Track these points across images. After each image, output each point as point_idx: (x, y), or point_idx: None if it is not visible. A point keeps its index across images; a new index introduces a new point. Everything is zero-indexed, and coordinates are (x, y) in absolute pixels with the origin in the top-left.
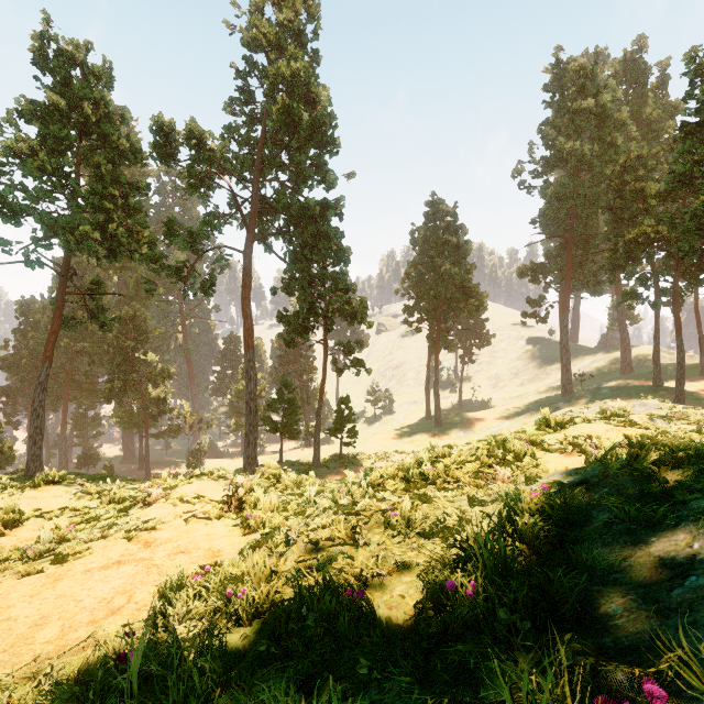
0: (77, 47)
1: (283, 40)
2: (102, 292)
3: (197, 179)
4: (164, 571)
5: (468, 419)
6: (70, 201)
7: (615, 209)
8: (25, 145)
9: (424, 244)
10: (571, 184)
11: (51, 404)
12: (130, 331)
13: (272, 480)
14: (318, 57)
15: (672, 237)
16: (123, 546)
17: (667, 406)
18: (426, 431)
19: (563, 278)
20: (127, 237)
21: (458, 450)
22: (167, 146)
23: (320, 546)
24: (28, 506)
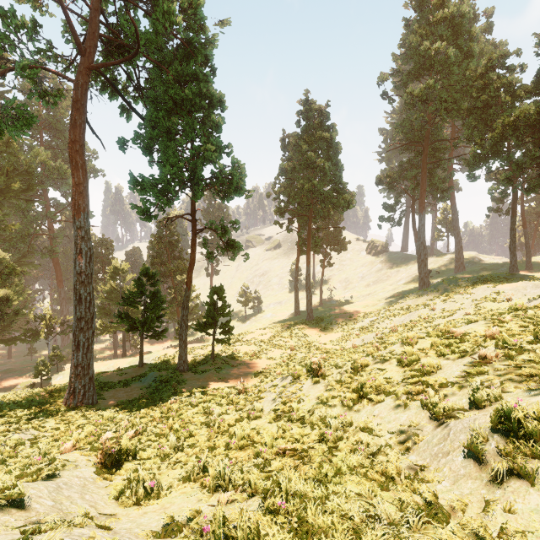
0: None
1: None
2: None
3: None
4: None
5: (336, 313)
6: None
7: (477, 108)
8: None
9: (296, 143)
10: (437, 84)
11: None
12: None
13: None
14: None
15: None
16: None
17: None
18: (300, 325)
19: (417, 185)
20: None
21: None
22: None
23: None
24: None
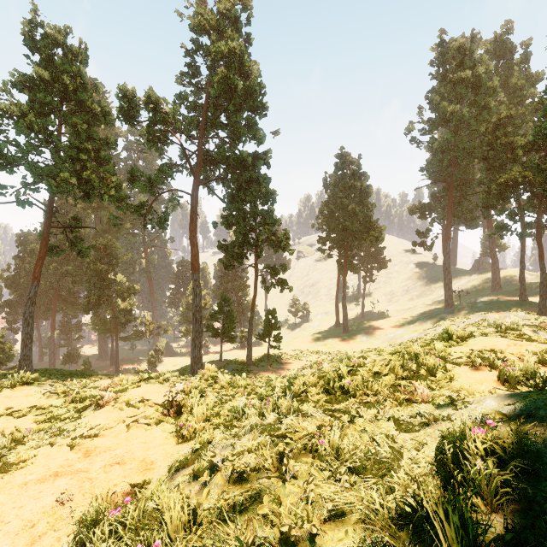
0: (59, 32)
1: (222, 25)
2: (80, 226)
3: (154, 136)
4: (96, 486)
5: (369, 327)
6: (54, 154)
7: (488, 159)
8: (16, 108)
9: (334, 188)
10: (452, 139)
11: (42, 314)
12: (103, 257)
13: (210, 381)
14: (250, 39)
15: (536, 180)
16: (65, 454)
17: (532, 317)
18: (336, 336)
19: (446, 215)
20: (98, 182)
21: (371, 361)
22: (130, 110)
23: (245, 476)
24: (2, 405)
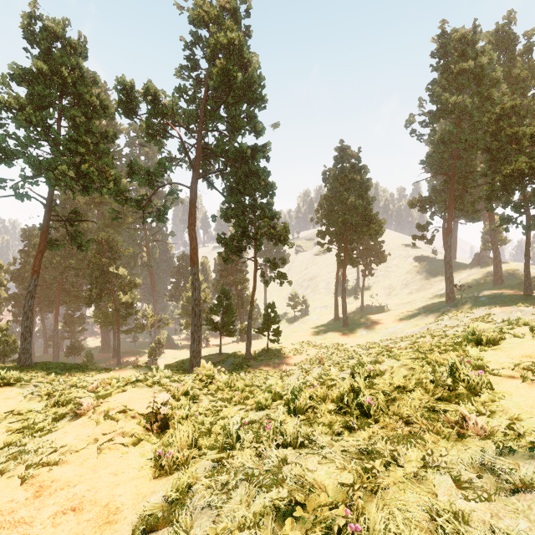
0: (58, 25)
1: (221, 17)
2: (79, 219)
3: (153, 130)
4: None
5: (369, 321)
6: (53, 147)
7: (492, 150)
8: (14, 101)
9: (333, 182)
10: (455, 130)
11: (46, 307)
12: (105, 251)
13: (205, 382)
14: (249, 32)
15: None
16: (12, 492)
17: None
18: (335, 330)
19: (447, 208)
20: (97, 175)
21: (389, 367)
22: (129, 103)
23: None
24: None
